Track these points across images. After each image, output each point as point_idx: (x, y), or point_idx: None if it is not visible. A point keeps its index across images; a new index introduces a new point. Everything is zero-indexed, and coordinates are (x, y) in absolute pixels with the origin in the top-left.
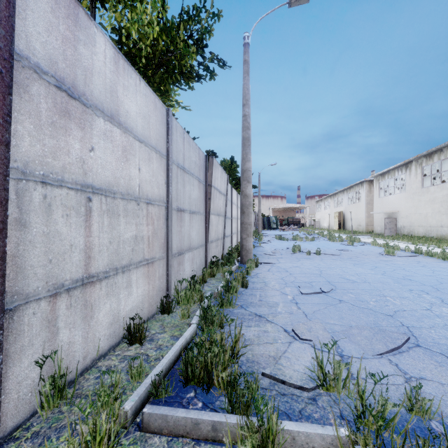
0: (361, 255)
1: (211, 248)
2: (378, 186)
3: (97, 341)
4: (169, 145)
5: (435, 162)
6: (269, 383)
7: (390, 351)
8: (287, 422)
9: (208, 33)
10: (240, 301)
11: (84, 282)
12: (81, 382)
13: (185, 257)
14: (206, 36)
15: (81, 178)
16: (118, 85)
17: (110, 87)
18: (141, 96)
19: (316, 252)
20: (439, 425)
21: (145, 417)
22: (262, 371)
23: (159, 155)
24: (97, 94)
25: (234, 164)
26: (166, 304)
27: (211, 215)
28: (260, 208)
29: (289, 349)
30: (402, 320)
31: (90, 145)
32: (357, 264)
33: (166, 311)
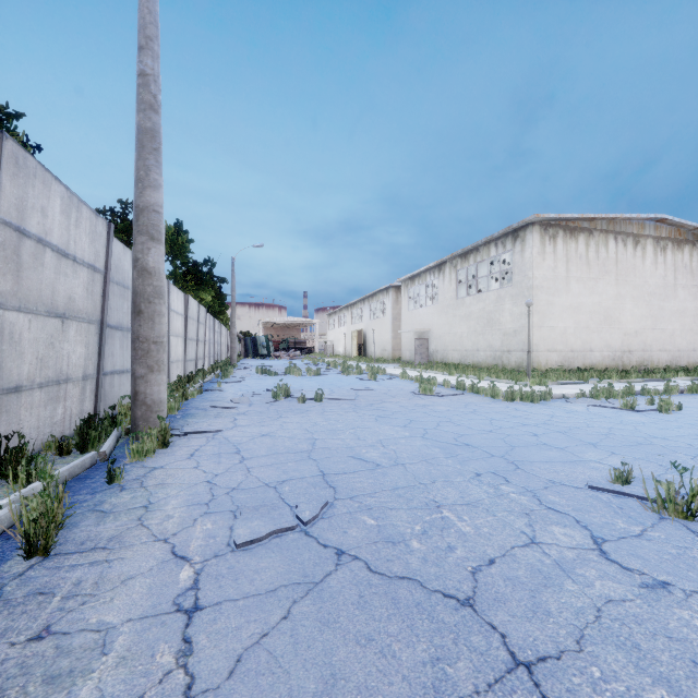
0: (387, 397)
1: (9, 410)
2: (407, 294)
3: None
4: None
5: (471, 264)
6: None
7: None
8: None
9: None
10: None
11: None
12: None
13: None
14: None
15: None
16: None
17: None
18: None
19: (316, 396)
20: None
21: None
22: None
23: None
24: None
25: (183, 235)
26: None
27: (4, 310)
28: (234, 319)
29: None
30: (505, 627)
31: None
32: (381, 418)
33: None
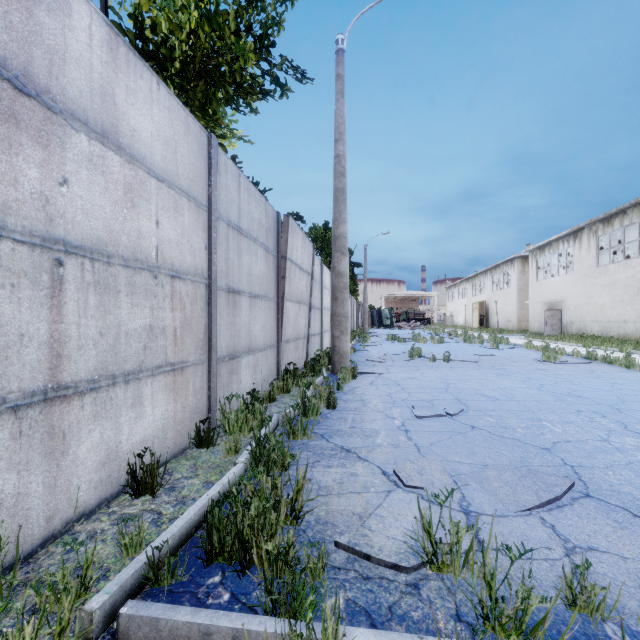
0: (509, 361)
1: (286, 351)
2: (535, 265)
3: (75, 491)
4: (212, 191)
5: (616, 229)
6: (347, 558)
7: (543, 504)
8: (361, 630)
9: (276, 25)
10: (321, 428)
11: (48, 396)
12: (39, 559)
13: (242, 363)
14: (273, 31)
15: (42, 227)
16: (117, 86)
17: (100, 86)
18: (160, 109)
19: (444, 357)
20: (618, 630)
21: (122, 622)
22: (335, 539)
23: (194, 205)
24: (75, 94)
25: (328, 232)
26: (206, 433)
27: (287, 301)
28: (366, 296)
29: (385, 503)
30: (565, 457)
31: (61, 176)
32: (502, 375)
33: (204, 444)
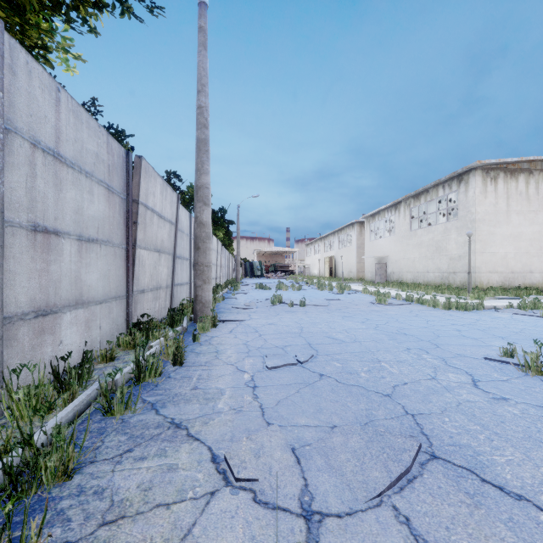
0: (351, 305)
1: (140, 302)
2: (369, 228)
3: None
4: None
5: (422, 203)
6: None
7: (394, 482)
8: None
9: None
10: (156, 393)
11: None
12: None
13: (64, 319)
14: None
15: None
16: None
17: None
18: None
19: (300, 303)
20: None
21: None
22: None
23: None
24: None
25: None
26: None
27: (140, 249)
28: (239, 250)
29: (197, 526)
30: (405, 403)
31: None
32: (346, 317)
33: None
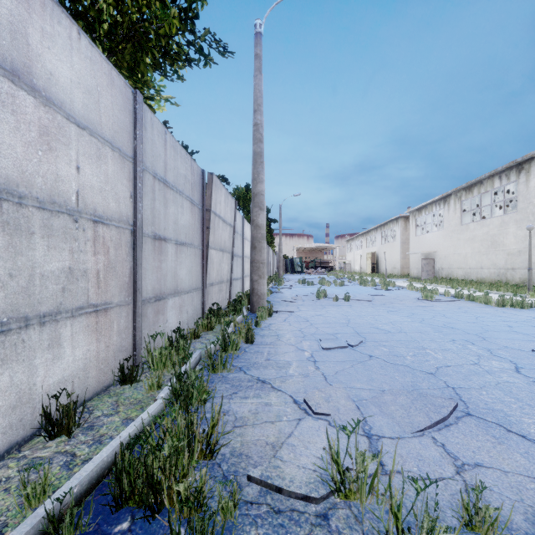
0: (396, 300)
1: (210, 293)
2: (414, 223)
3: None
4: (138, 144)
5: (475, 195)
6: (259, 491)
7: (433, 424)
8: None
9: (200, 0)
10: (240, 361)
11: None
12: None
13: (168, 304)
14: (197, 5)
15: None
16: (30, 26)
17: (9, 23)
18: (81, 58)
19: (345, 297)
20: None
21: None
22: (247, 473)
23: (118, 155)
24: None
25: (249, 193)
26: (130, 370)
27: (211, 249)
28: (281, 247)
29: (296, 431)
30: (447, 380)
31: None
32: (391, 311)
33: (128, 381)
